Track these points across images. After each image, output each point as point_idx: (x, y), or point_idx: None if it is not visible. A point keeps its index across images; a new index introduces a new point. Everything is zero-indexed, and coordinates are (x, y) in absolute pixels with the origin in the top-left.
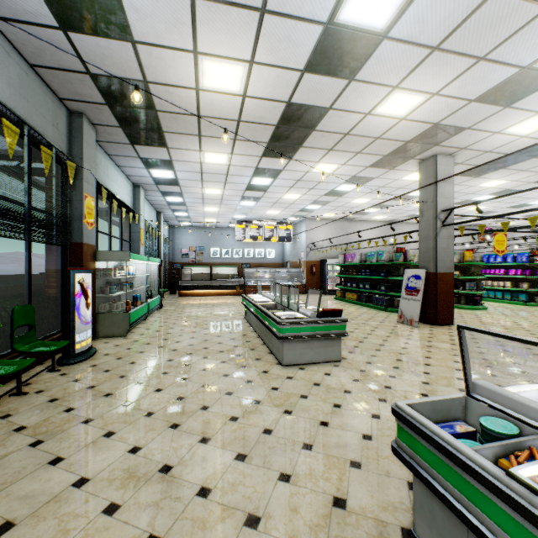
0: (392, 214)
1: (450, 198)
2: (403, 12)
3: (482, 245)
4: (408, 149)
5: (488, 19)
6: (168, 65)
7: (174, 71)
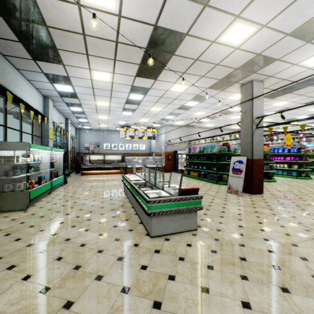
0: (217, 123)
1: (261, 110)
2: None
3: (266, 143)
4: (235, 75)
5: None
6: None
7: None
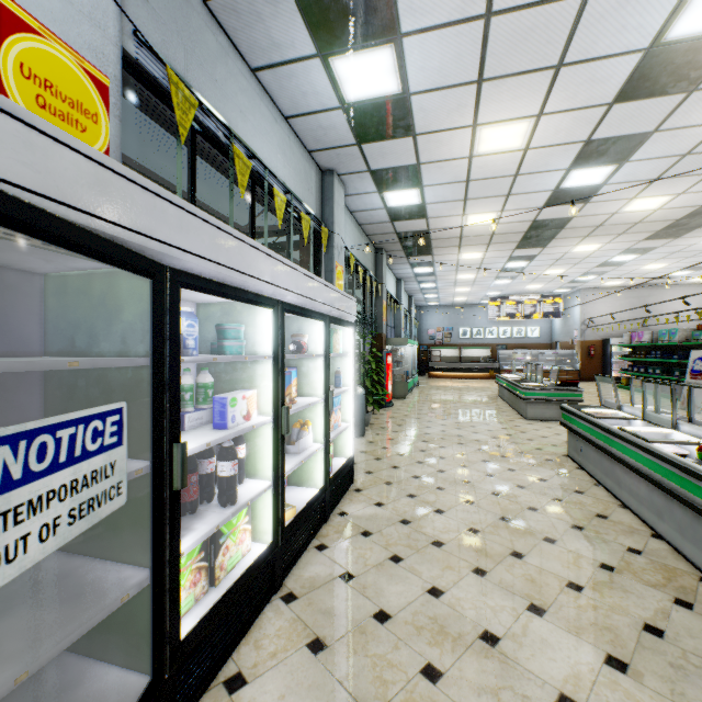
0: None
1: None
2: (612, 175)
3: None
4: (684, 223)
5: (694, 162)
6: (445, 222)
7: (448, 223)
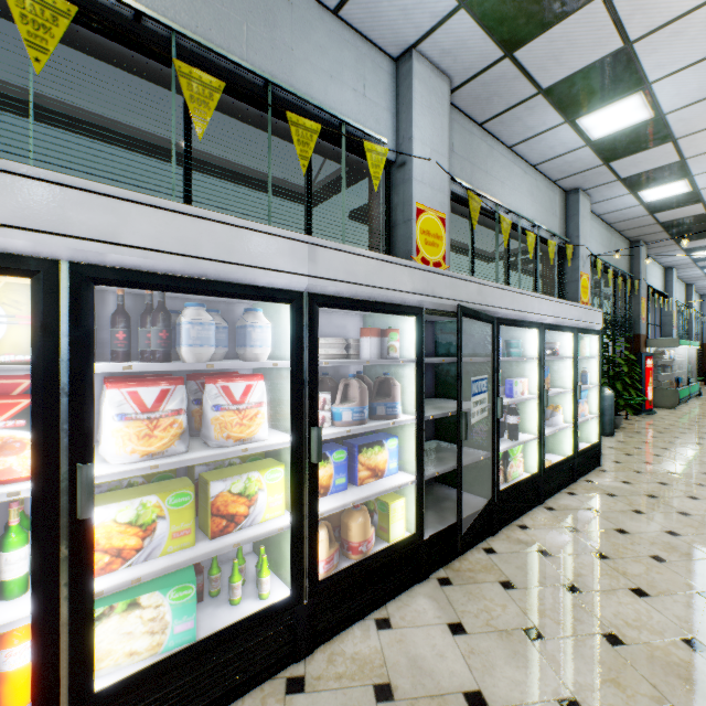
0: None
1: None
2: None
3: None
4: None
5: None
6: None
7: None
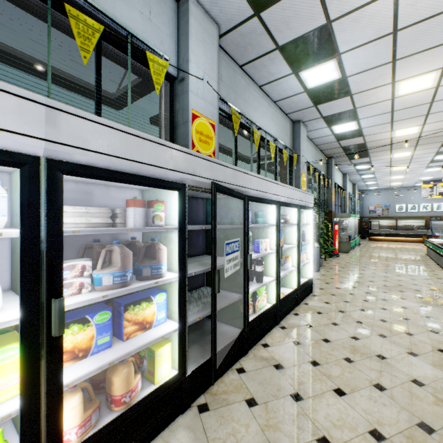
0: None
1: None
2: None
3: None
4: None
5: None
6: (377, 136)
7: (379, 137)
